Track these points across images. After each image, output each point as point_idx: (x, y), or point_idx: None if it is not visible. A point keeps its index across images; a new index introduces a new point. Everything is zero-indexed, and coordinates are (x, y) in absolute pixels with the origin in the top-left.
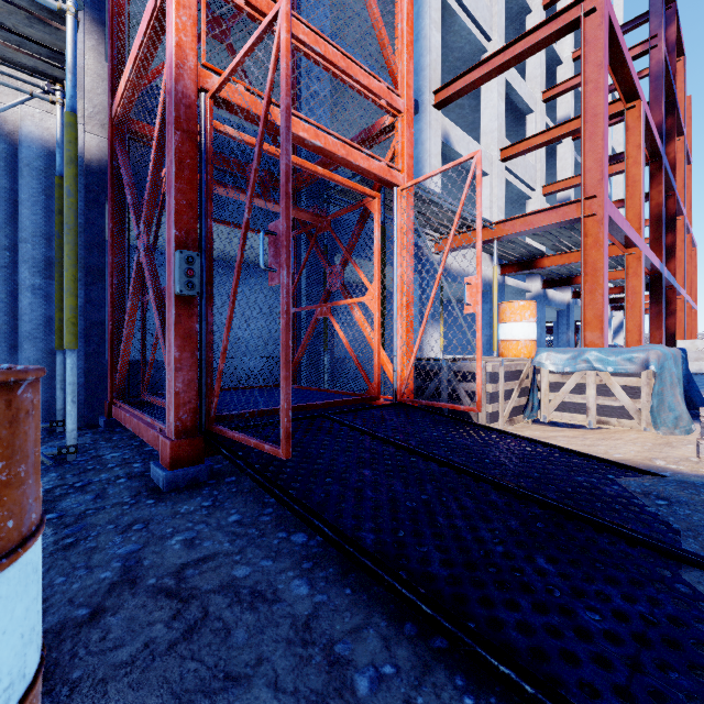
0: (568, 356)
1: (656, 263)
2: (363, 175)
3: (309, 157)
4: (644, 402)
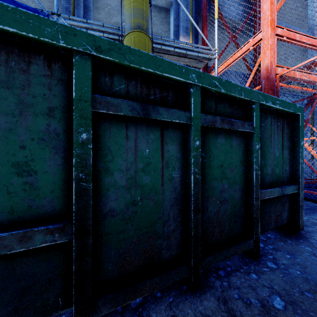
0: None
1: None
2: None
3: None
4: None
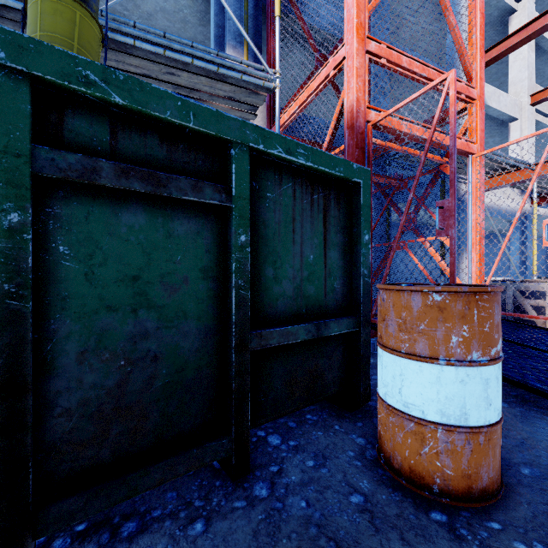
0: None
1: None
2: (447, 151)
3: (375, 135)
4: None
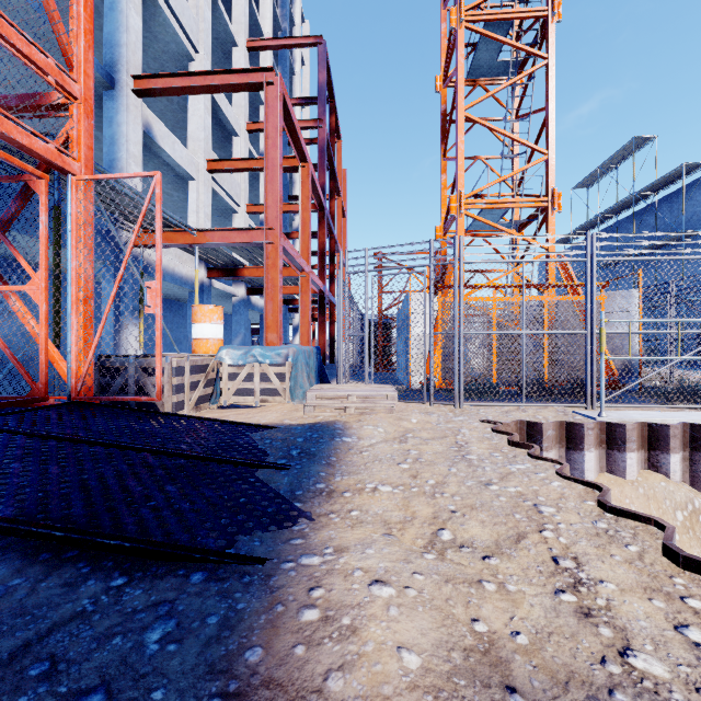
0: (242, 352)
1: (320, 285)
2: (22, 150)
3: None
4: (287, 383)
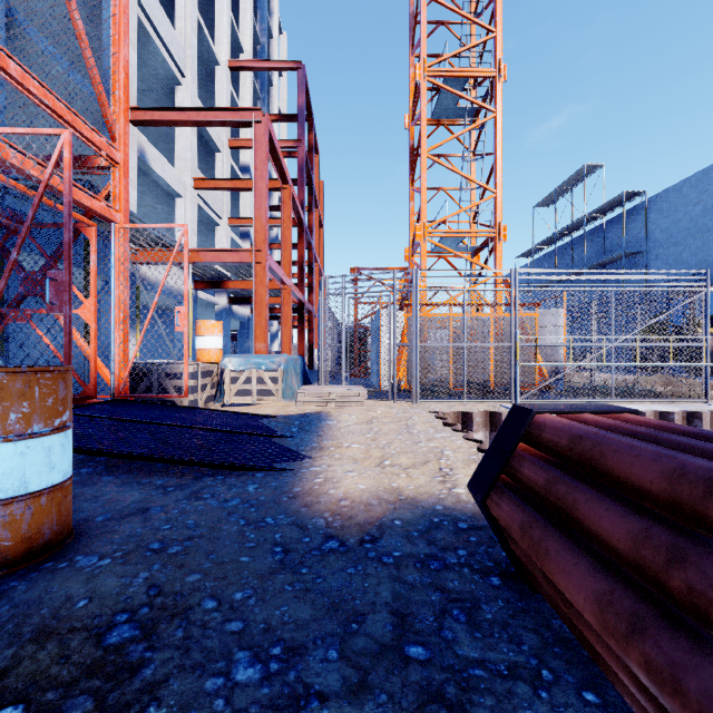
0: (242, 360)
1: (300, 297)
2: (84, 209)
3: None
4: (279, 385)
